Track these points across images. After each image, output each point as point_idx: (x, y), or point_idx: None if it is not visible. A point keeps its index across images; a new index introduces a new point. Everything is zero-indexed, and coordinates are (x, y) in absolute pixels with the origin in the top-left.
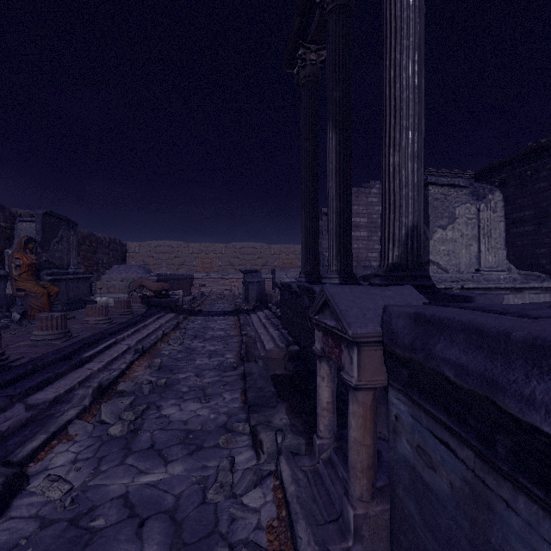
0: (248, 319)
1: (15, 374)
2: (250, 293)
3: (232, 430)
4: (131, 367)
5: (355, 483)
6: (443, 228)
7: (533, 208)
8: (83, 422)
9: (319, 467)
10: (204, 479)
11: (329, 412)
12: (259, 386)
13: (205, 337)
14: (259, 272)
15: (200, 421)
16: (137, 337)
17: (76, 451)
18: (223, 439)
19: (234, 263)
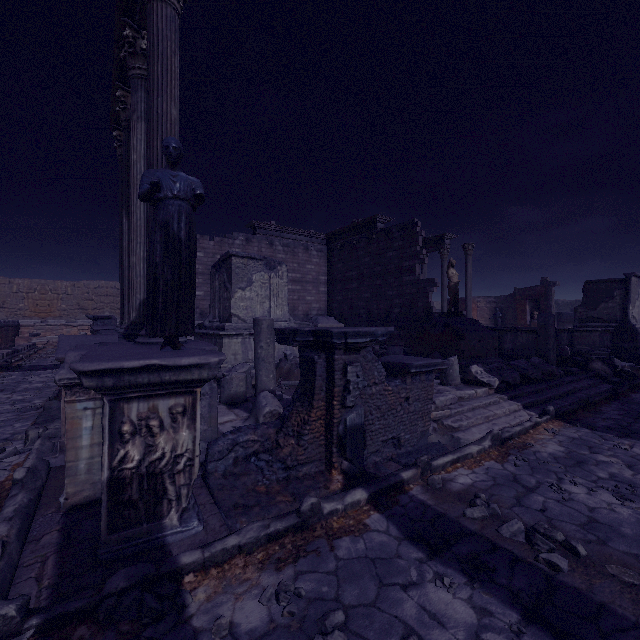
0: None
1: None
2: None
3: (12, 440)
4: None
5: (63, 428)
6: (243, 289)
7: (357, 270)
8: None
9: None
10: None
11: None
12: (52, 415)
13: (15, 389)
14: (113, 319)
15: None
16: None
17: None
18: (1, 444)
19: (86, 307)
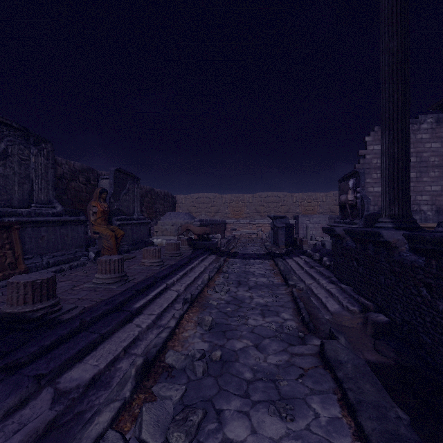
0: (286, 265)
1: (56, 335)
2: (280, 237)
3: None
4: (180, 322)
5: None
6: None
7: None
8: (116, 438)
9: None
10: None
11: None
12: (372, 401)
13: (248, 283)
14: (287, 218)
15: None
16: (185, 282)
17: None
18: None
19: (260, 211)
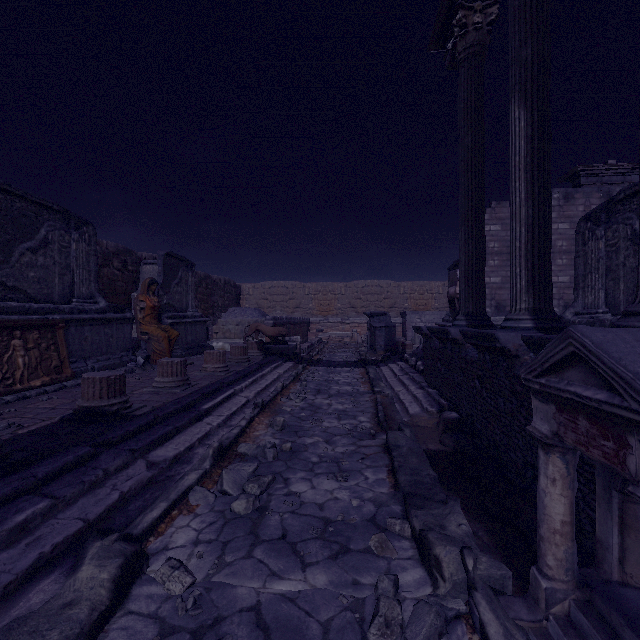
0: (378, 373)
1: (137, 424)
2: (378, 340)
3: (384, 529)
4: (251, 424)
5: None
6: None
7: None
8: (203, 490)
9: (550, 627)
10: (358, 603)
11: (565, 539)
12: (412, 467)
13: (329, 392)
14: (388, 315)
15: (339, 507)
16: (255, 389)
17: (197, 528)
18: (375, 541)
19: (355, 305)
